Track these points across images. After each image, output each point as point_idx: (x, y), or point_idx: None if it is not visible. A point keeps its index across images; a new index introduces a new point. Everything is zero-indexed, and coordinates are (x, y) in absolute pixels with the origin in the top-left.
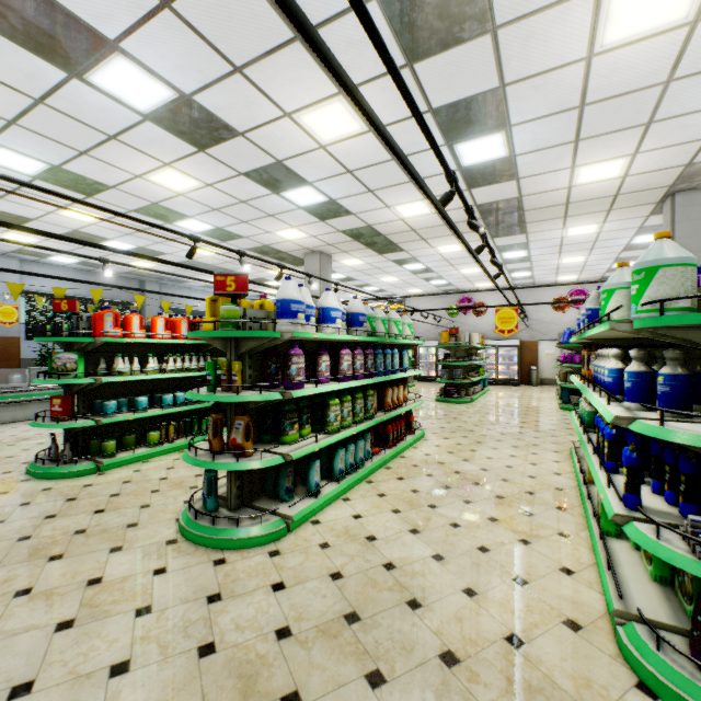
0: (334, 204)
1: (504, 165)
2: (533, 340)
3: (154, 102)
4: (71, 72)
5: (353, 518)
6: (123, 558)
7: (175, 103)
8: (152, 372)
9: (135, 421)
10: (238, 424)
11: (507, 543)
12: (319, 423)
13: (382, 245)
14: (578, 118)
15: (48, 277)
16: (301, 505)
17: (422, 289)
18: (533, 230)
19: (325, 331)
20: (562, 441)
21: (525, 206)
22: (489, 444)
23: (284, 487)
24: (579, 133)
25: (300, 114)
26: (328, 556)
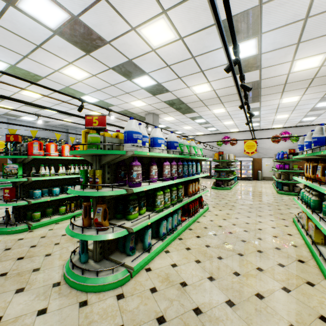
0: (160, 86)
1: (254, 60)
2: (259, 157)
3: (58, 22)
4: (8, 2)
5: (171, 267)
6: (21, 298)
7: (70, 22)
8: (61, 175)
9: (53, 200)
10: (98, 209)
11: (274, 291)
12: (151, 205)
13: (184, 109)
14: (302, 27)
15: (6, 123)
16: (139, 258)
17: (203, 133)
18: (264, 100)
19: (154, 151)
20: (285, 213)
21: (262, 85)
22: (244, 214)
23: (129, 247)
24: (301, 37)
25: (140, 28)
26: (155, 300)
